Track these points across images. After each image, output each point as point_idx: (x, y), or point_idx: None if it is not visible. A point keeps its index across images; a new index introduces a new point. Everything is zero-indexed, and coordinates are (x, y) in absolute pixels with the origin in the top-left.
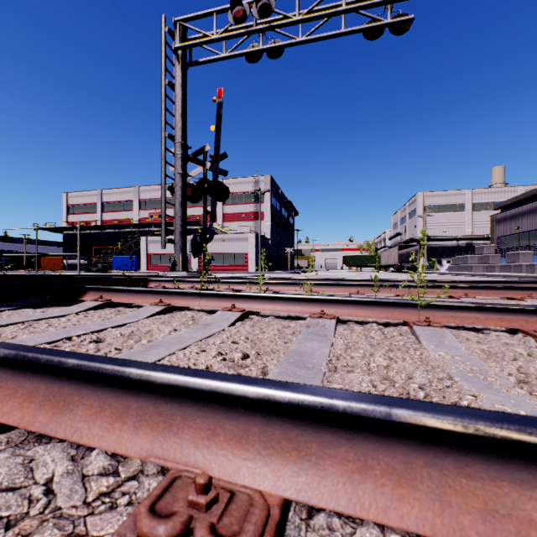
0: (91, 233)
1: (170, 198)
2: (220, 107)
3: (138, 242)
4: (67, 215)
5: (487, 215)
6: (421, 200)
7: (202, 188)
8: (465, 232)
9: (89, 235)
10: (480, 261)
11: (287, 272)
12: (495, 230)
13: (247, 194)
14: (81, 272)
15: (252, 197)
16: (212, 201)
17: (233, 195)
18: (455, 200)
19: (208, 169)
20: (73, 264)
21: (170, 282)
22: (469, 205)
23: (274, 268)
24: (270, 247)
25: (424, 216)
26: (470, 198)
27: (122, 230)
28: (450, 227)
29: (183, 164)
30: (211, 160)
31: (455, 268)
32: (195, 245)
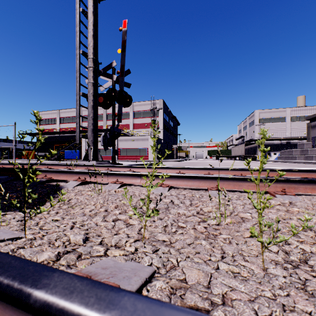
0: (53, 136)
1: (101, 114)
2: (124, 35)
3: (81, 141)
4: (39, 125)
5: (300, 124)
6: (257, 115)
7: (110, 95)
8: (285, 134)
9: (52, 137)
10: (301, 153)
11: (173, 160)
12: (310, 132)
13: (148, 111)
14: (45, 160)
15: (151, 113)
16: (119, 107)
17: (139, 112)
18: (279, 114)
19: (115, 80)
20: (42, 155)
21: (58, 173)
22: (288, 118)
23: (165, 157)
24: (162, 145)
25: (259, 125)
26: (289, 113)
27: (71, 134)
28: (276, 132)
29: (94, 75)
30: (118, 76)
31: (283, 158)
32: (106, 140)
